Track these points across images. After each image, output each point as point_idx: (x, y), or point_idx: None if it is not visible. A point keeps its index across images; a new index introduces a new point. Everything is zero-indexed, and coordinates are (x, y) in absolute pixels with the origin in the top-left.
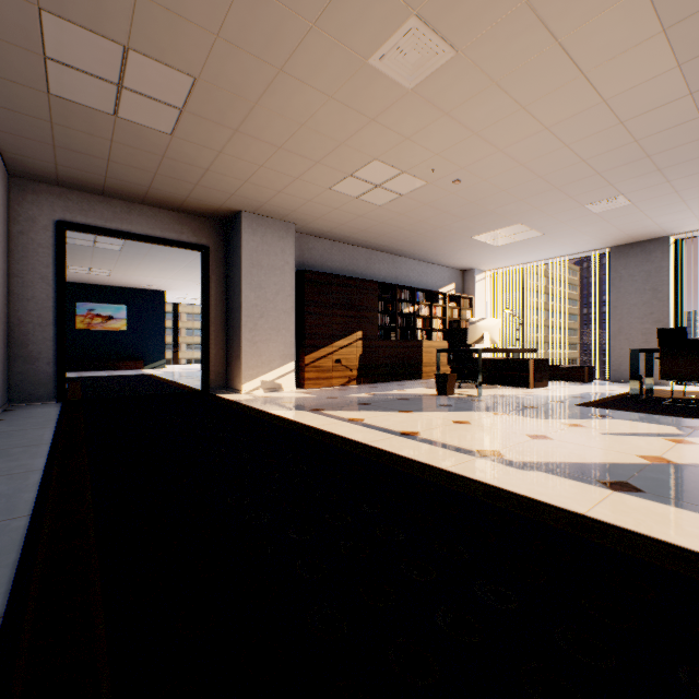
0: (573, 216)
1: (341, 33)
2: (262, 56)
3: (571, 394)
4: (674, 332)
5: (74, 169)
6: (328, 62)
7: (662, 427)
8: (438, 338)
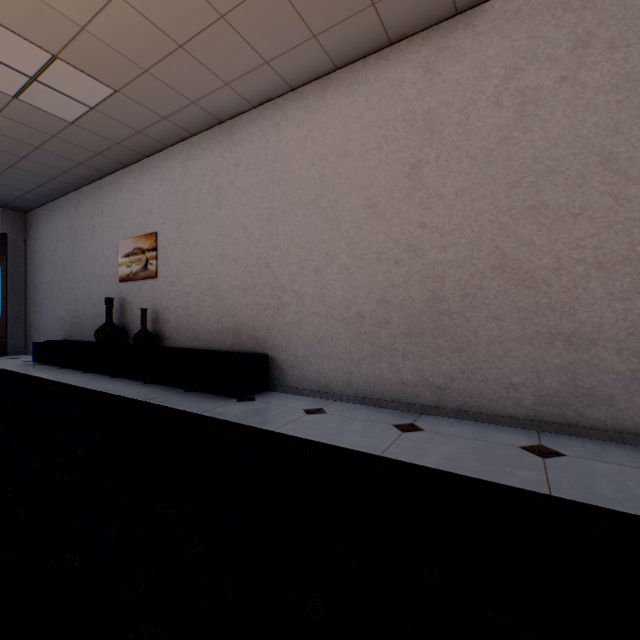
0: None
1: None
2: None
3: None
4: None
5: None
6: None
7: None
8: None
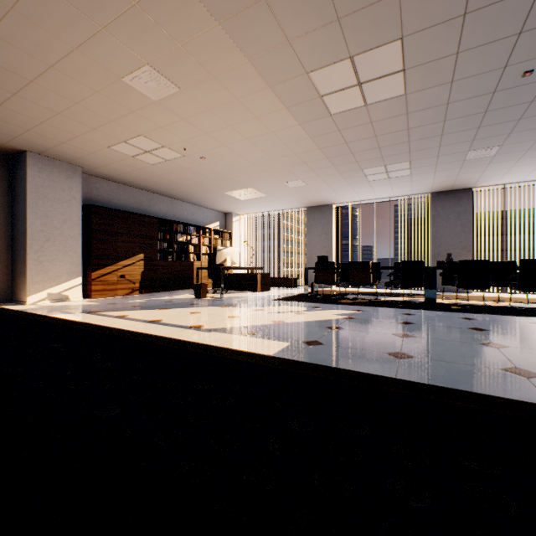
0: (280, 188)
1: (98, 59)
2: (34, 55)
3: (278, 294)
4: (324, 258)
5: None
6: (91, 72)
7: (301, 308)
8: (206, 259)
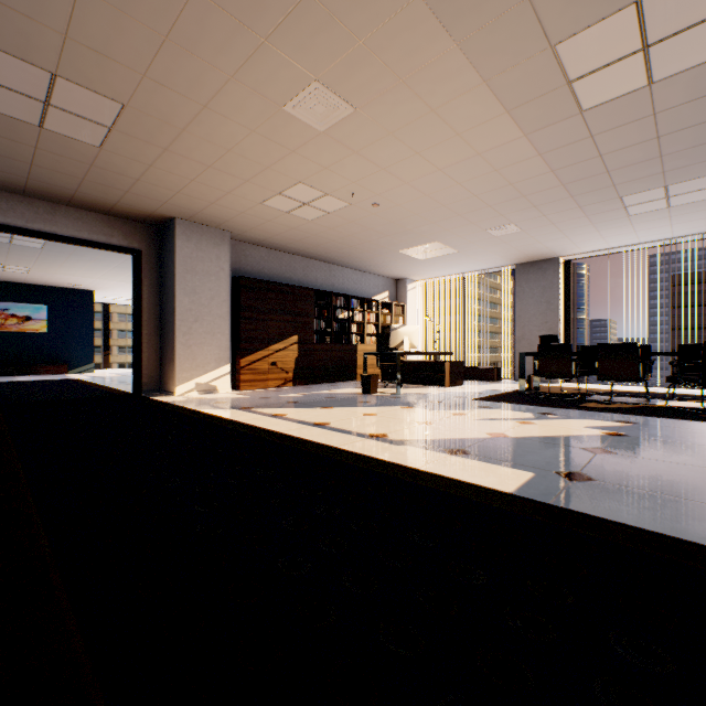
0: (479, 238)
1: (256, 85)
2: (187, 94)
3: (476, 391)
4: (551, 339)
5: None
6: (247, 105)
7: (523, 414)
8: (372, 342)
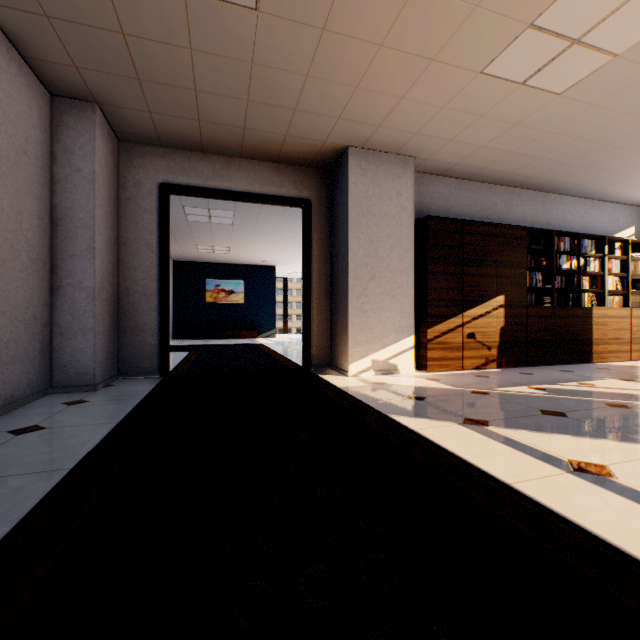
0: None
1: None
2: None
3: None
4: None
5: (168, 117)
6: None
7: None
8: (614, 303)
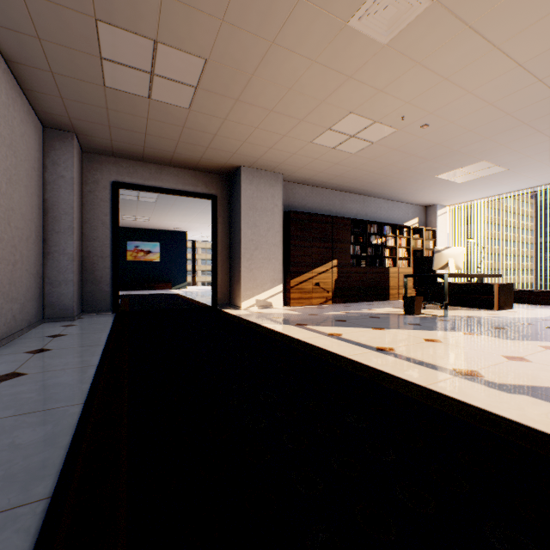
0: (540, 150)
1: (324, 0)
2: (258, 32)
3: (539, 317)
4: None
5: (123, 143)
6: (312, 30)
7: None
8: (403, 265)
